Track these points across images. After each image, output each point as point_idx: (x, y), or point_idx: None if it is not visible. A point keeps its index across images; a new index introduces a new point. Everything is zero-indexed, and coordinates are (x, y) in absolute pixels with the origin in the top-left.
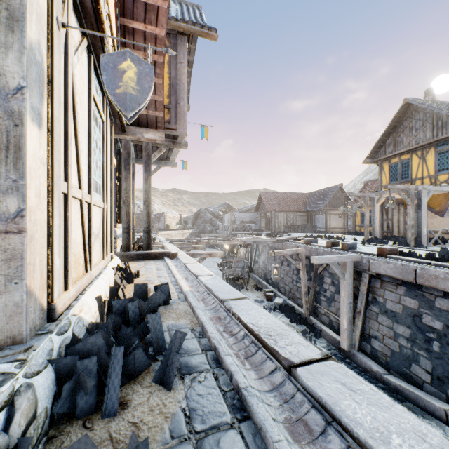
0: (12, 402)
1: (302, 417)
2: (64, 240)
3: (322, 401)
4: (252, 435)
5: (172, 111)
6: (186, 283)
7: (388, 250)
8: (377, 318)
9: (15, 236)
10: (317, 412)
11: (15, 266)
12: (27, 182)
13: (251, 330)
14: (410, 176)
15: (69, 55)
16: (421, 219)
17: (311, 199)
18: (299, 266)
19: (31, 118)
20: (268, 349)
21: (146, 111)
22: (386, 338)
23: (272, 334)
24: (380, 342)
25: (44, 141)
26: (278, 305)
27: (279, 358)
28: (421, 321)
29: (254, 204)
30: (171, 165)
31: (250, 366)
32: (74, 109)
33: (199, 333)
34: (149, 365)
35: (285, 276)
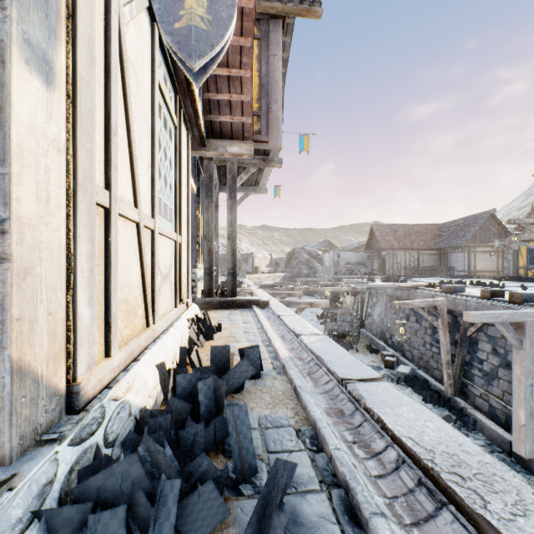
0: None
1: None
2: (105, 280)
3: None
4: None
5: (262, 119)
6: (282, 344)
7: None
8: None
9: None
10: None
11: None
12: (11, 169)
13: (413, 454)
14: None
15: None
16: None
17: (445, 232)
18: (437, 323)
19: (25, 58)
20: (467, 514)
21: (231, 118)
22: None
23: (464, 473)
24: None
25: (59, 112)
26: (404, 376)
27: None
28: None
29: (362, 241)
30: (261, 192)
31: None
32: (124, 87)
33: (311, 440)
34: (227, 513)
35: (413, 335)
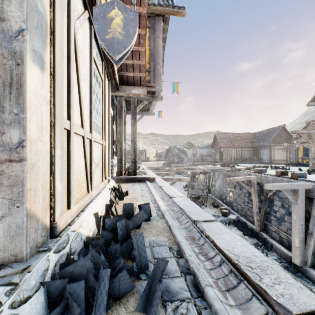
0: None
1: None
2: (68, 168)
3: None
4: None
5: (151, 73)
6: (162, 202)
7: None
8: None
9: (17, 164)
10: None
11: (17, 192)
12: (26, 115)
13: (228, 257)
14: None
15: (71, 17)
16: None
17: (257, 137)
18: (251, 190)
19: (32, 59)
20: (252, 284)
21: (133, 73)
22: None
23: (253, 265)
24: None
25: (47, 83)
26: (232, 220)
27: (270, 301)
28: None
29: (210, 142)
30: (150, 115)
31: (234, 302)
32: (76, 64)
33: (177, 252)
34: (133, 286)
35: (238, 197)
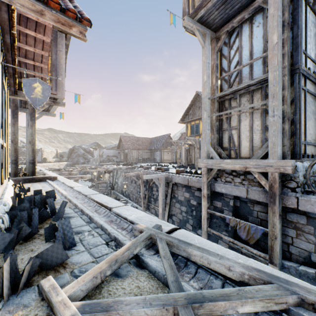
0: (2, 217)
1: (111, 219)
2: None
3: (118, 213)
4: (93, 225)
5: (53, 82)
6: (65, 191)
7: (180, 171)
8: (175, 205)
9: None
10: (116, 216)
11: None
12: None
13: (99, 202)
14: (199, 132)
15: None
16: (201, 155)
17: (153, 142)
18: (139, 182)
19: None
20: (104, 206)
21: None
22: (178, 214)
23: (107, 202)
24: (176, 216)
25: None
26: None
27: (108, 207)
28: (190, 203)
29: (117, 143)
30: (51, 115)
31: (96, 213)
32: None
33: (74, 208)
34: (50, 217)
35: (134, 189)
